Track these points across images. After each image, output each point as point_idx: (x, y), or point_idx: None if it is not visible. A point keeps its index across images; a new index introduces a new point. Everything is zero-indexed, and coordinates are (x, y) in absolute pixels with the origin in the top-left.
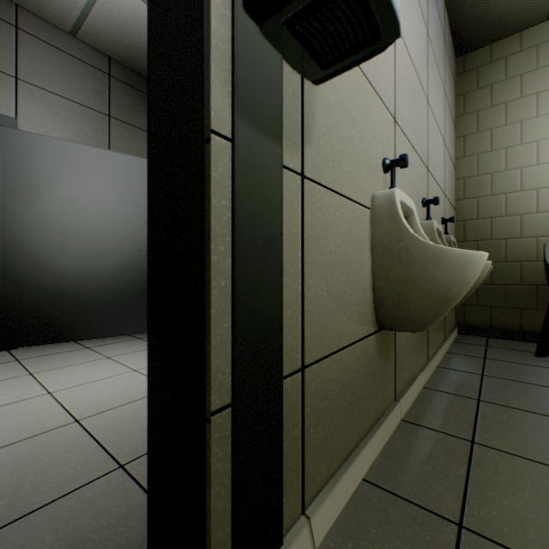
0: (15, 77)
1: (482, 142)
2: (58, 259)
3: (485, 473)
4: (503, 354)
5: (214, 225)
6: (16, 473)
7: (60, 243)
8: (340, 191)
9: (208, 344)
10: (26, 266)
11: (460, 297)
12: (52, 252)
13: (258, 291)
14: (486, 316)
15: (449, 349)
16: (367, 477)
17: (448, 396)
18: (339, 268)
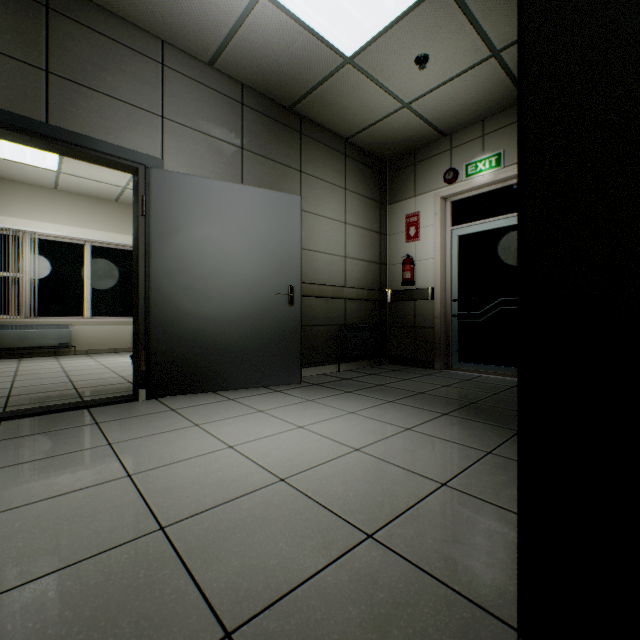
0: (161, 116)
1: None
2: (201, 304)
3: None
4: None
5: None
6: (263, 532)
7: (202, 287)
8: None
9: None
10: (172, 312)
11: None
12: (195, 297)
13: None
14: None
15: None
16: None
17: None
18: None
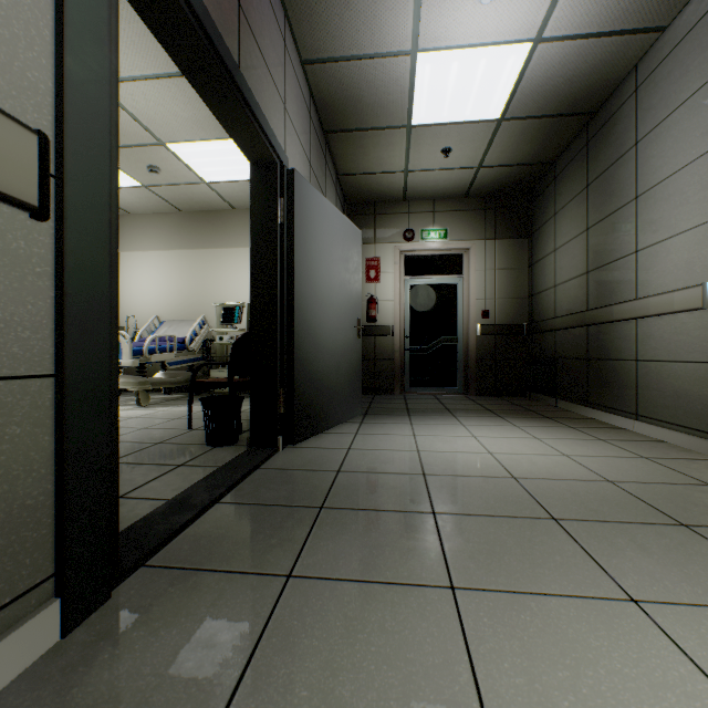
0: (284, 105)
1: None
2: (320, 334)
3: None
4: None
5: None
6: (629, 468)
7: (320, 315)
8: None
9: None
10: (306, 342)
11: None
12: (317, 326)
13: None
14: None
15: None
16: None
17: None
18: None
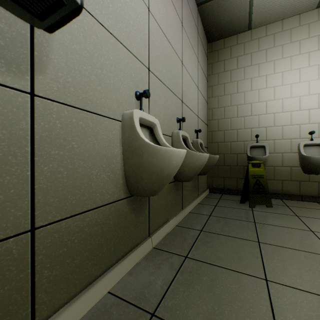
0: None
1: (220, 90)
2: None
3: (183, 276)
4: (226, 203)
5: None
6: None
7: None
8: (85, 108)
9: None
10: None
11: (171, 175)
12: None
13: None
14: (222, 182)
15: (200, 201)
16: (112, 290)
17: (186, 230)
18: (83, 159)
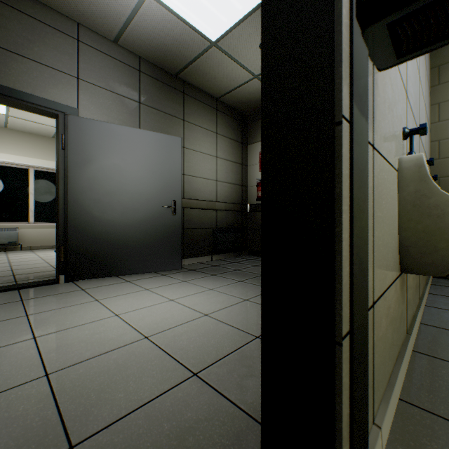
0: (77, 78)
1: None
2: (107, 213)
3: None
4: None
5: (343, 190)
6: (121, 374)
7: (108, 201)
8: (386, 158)
9: (338, 283)
10: (85, 219)
11: None
12: (103, 208)
13: (360, 241)
14: None
15: (430, 291)
16: (402, 397)
17: (447, 332)
18: (385, 222)
